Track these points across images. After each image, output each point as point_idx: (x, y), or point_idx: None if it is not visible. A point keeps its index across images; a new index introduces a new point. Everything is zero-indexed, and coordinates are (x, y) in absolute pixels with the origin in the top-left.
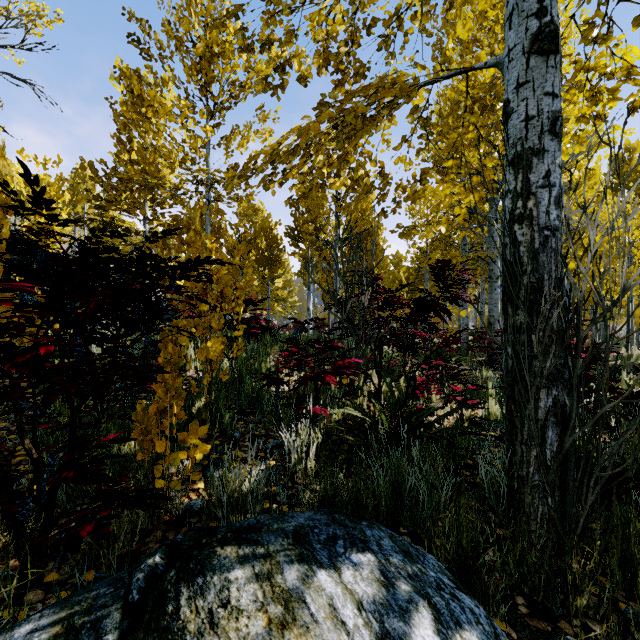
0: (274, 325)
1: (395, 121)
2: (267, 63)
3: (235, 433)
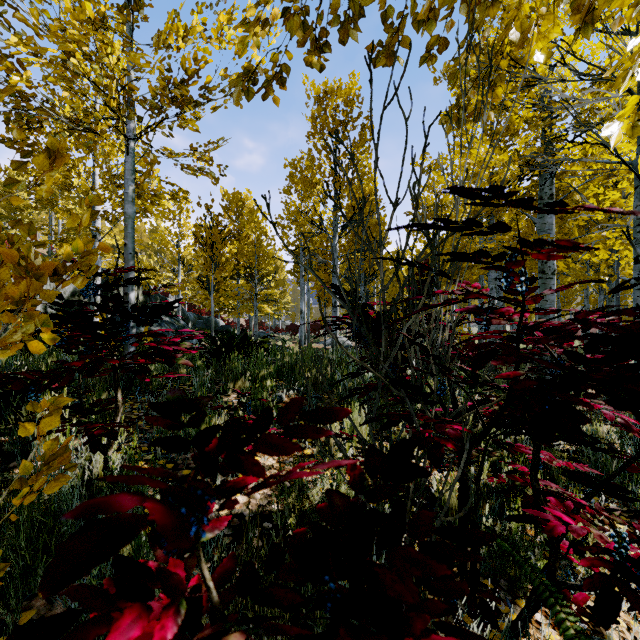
0: (266, 327)
1: None
2: None
3: None
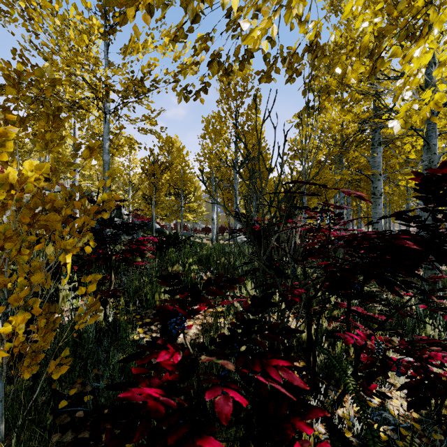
0: (188, 229)
1: None
2: None
3: None
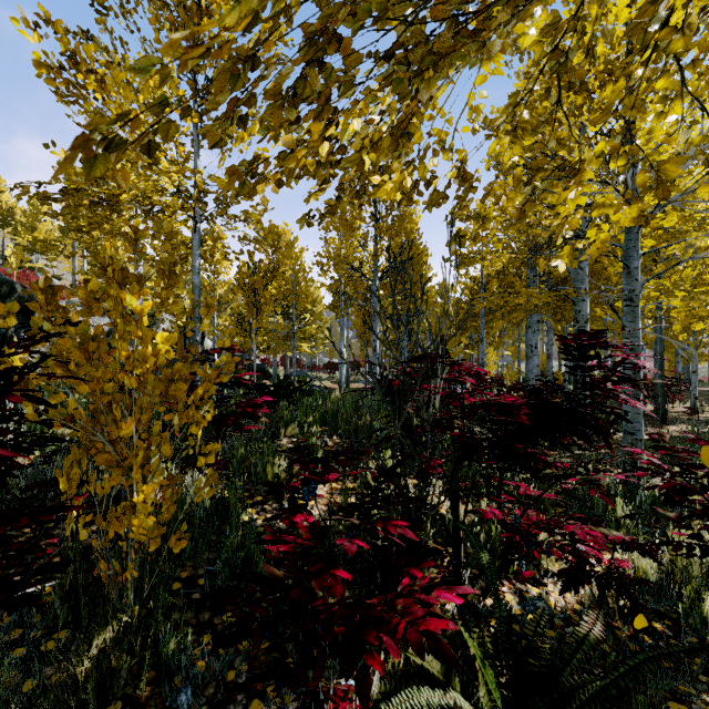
0: (302, 365)
1: (499, 64)
2: None
3: (180, 695)
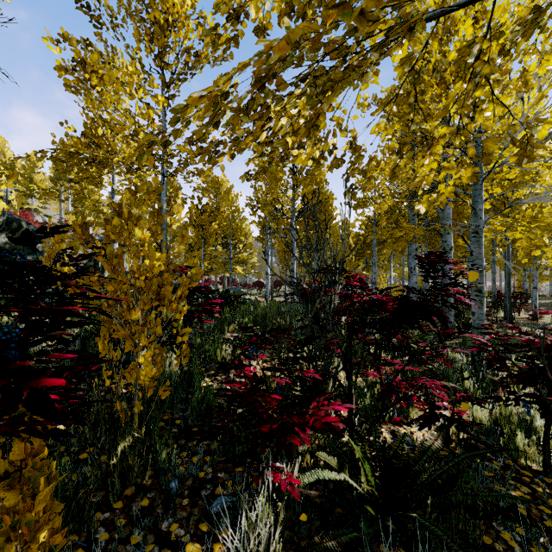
0: (236, 283)
1: (376, 77)
2: (216, 6)
3: (171, 483)
